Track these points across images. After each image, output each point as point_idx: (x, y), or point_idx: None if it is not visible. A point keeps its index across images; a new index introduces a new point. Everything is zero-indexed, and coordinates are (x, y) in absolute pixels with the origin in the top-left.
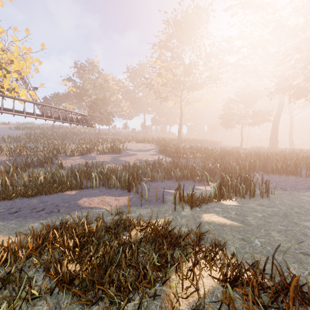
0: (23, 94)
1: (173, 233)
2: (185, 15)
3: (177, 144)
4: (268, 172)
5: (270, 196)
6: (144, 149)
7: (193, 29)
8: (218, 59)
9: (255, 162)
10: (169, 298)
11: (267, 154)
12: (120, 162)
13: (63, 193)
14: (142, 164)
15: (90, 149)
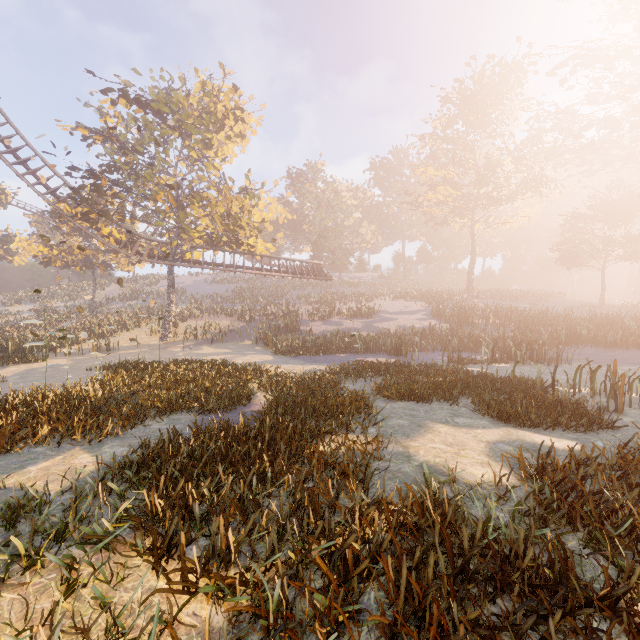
0: (260, 248)
1: (437, 366)
2: (477, 84)
3: (463, 301)
4: (598, 345)
5: (561, 366)
6: (407, 311)
7: (495, 101)
8: (541, 151)
9: (580, 331)
10: (431, 372)
11: (622, 319)
12: (376, 329)
13: (335, 355)
14: (406, 332)
15: (332, 312)
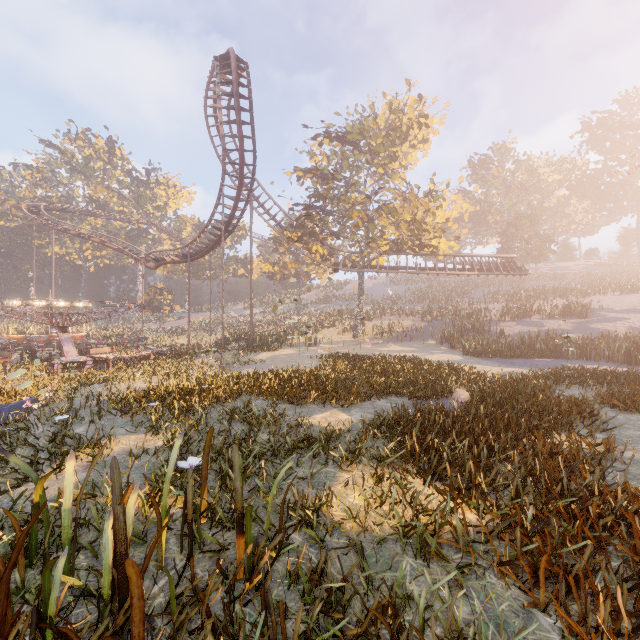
0: (443, 248)
1: None
2: None
3: None
4: None
5: None
6: None
7: None
8: None
9: None
10: None
11: None
12: (593, 331)
13: (536, 359)
14: None
15: (528, 311)
